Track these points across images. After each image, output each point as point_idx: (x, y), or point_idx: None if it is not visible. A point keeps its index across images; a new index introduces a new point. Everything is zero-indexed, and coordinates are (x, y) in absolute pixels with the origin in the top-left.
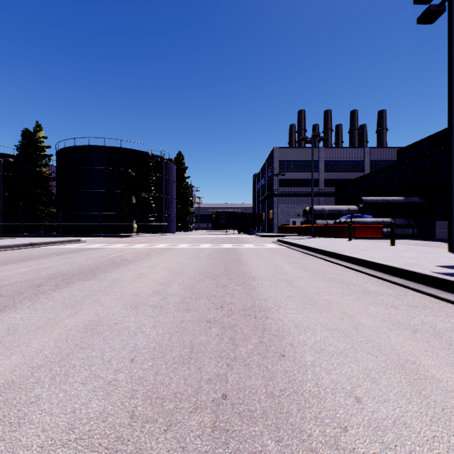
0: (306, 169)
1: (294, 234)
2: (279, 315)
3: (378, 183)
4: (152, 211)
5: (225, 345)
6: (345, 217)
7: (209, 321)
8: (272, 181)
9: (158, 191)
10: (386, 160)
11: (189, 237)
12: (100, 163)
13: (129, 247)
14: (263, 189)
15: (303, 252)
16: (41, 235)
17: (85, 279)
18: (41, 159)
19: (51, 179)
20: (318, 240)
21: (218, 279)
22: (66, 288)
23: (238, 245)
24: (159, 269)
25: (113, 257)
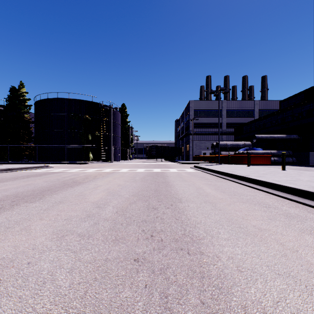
0: (213, 116)
1: (205, 162)
2: (214, 249)
3: (266, 125)
4: (103, 145)
5: (155, 312)
6: (242, 149)
7: (137, 260)
8: (189, 124)
9: (107, 131)
10: (270, 109)
11: (129, 164)
12: (65, 111)
13: (82, 172)
14: (182, 130)
15: (216, 176)
16: (22, 162)
17: (31, 201)
18: (23, 108)
19: (31, 122)
20: (224, 166)
21: (149, 201)
22: (7, 211)
23: (165, 170)
24: (100, 191)
25: (67, 179)
